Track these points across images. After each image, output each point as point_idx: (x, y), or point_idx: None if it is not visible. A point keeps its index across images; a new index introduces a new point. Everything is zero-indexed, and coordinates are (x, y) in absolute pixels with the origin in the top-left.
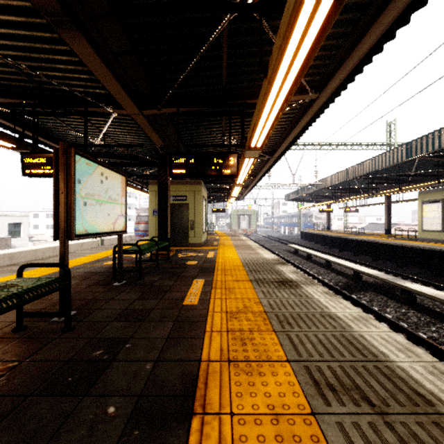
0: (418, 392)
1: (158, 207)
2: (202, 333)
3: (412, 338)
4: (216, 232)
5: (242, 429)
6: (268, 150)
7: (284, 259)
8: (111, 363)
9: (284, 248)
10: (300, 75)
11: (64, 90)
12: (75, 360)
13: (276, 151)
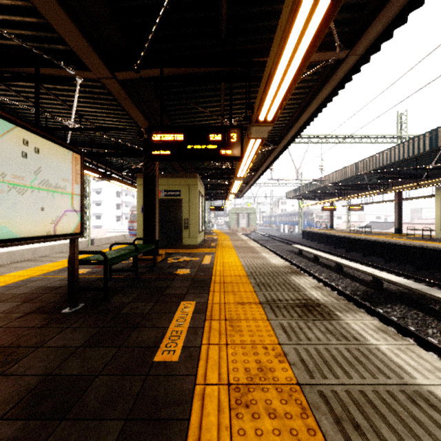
0: None
1: (144, 203)
2: None
3: None
4: (214, 230)
5: None
6: (273, 138)
7: (288, 261)
8: None
9: (286, 248)
10: None
11: (12, 46)
12: None
13: (283, 139)
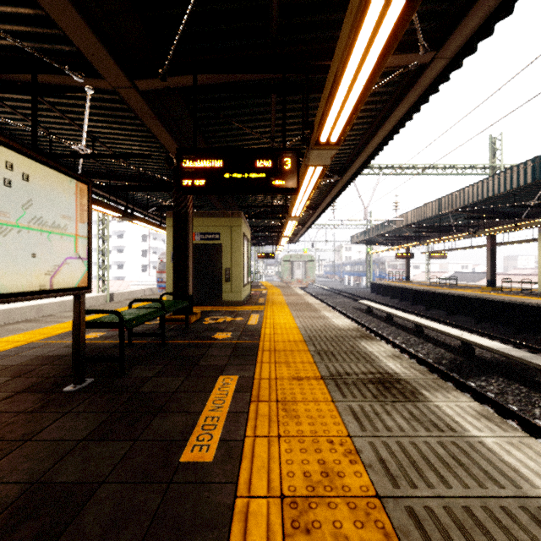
0: None
1: (174, 248)
2: None
3: None
4: (262, 283)
5: None
6: (336, 168)
7: (354, 321)
8: None
9: (352, 304)
10: None
11: (3, 47)
12: None
13: (349, 168)
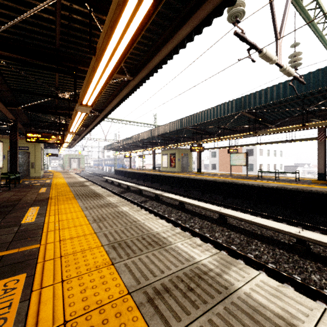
0: (97, 194)
1: (10, 155)
2: (49, 194)
3: (131, 202)
4: (50, 171)
5: (59, 199)
6: (85, 124)
7: (98, 185)
8: (21, 199)
9: (101, 179)
10: (81, 123)
11: None
12: (8, 200)
13: (89, 127)
